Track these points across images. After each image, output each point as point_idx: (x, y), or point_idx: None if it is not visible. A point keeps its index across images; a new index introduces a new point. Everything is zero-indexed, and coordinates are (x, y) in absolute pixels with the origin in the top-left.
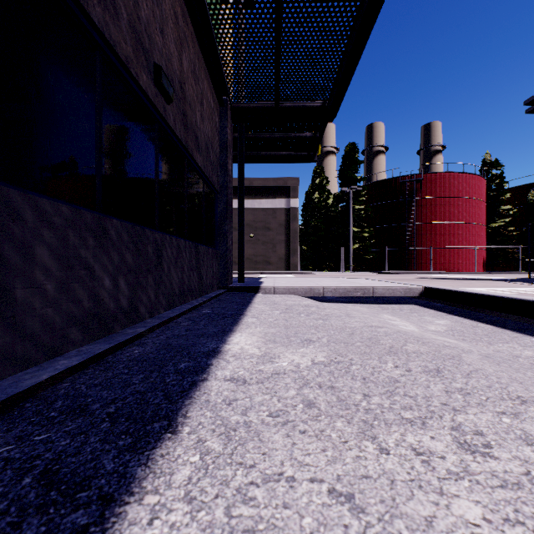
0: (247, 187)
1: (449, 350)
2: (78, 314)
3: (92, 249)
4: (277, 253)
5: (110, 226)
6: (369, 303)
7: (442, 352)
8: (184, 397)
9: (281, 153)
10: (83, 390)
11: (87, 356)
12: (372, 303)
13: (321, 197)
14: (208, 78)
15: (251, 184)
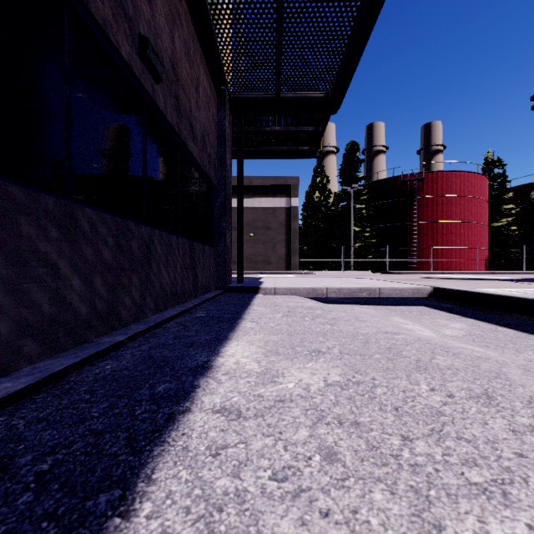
0: (247, 186)
1: (486, 364)
2: (34, 322)
3: (55, 242)
4: (277, 252)
5: (81, 215)
6: (374, 304)
7: (482, 368)
8: (154, 442)
9: (282, 148)
10: (18, 430)
11: (40, 376)
12: (378, 304)
13: (322, 196)
14: (204, 64)
15: (251, 183)
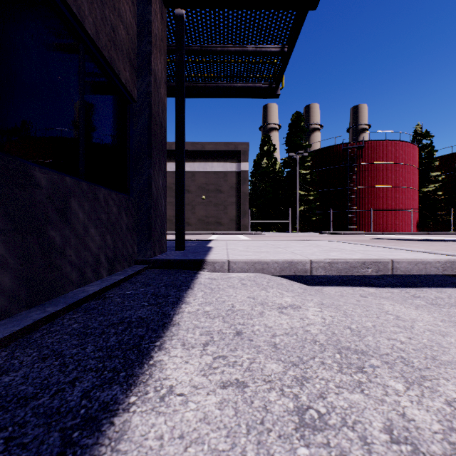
0: (199, 151)
1: None
2: None
3: None
4: (228, 214)
5: None
6: (379, 283)
7: None
8: None
9: (236, 84)
10: None
11: None
12: (384, 283)
13: (269, 162)
14: None
15: (203, 148)
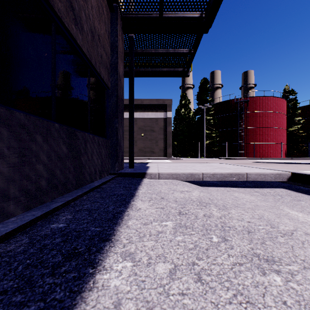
0: (139, 104)
1: None
2: None
3: None
4: (158, 146)
5: None
6: (241, 186)
7: None
8: None
9: (163, 69)
10: None
11: None
12: (244, 186)
13: (186, 111)
14: None
15: (142, 103)
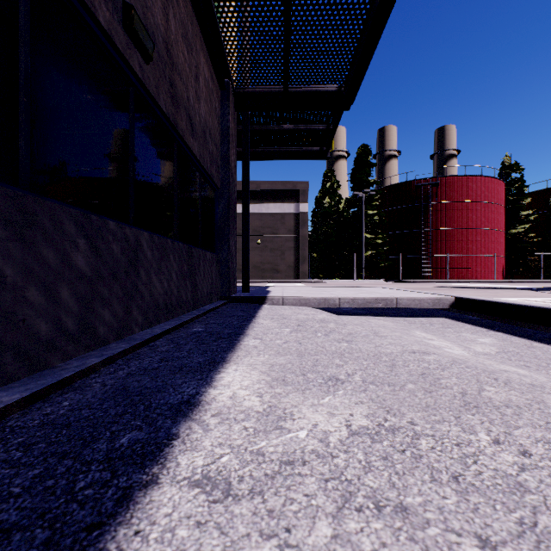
0: (254, 191)
1: (548, 397)
2: None
3: None
4: (286, 260)
5: (40, 210)
6: (391, 315)
7: (550, 404)
8: None
9: (290, 148)
10: None
11: None
12: (395, 315)
13: (332, 202)
14: (205, 52)
15: (258, 188)
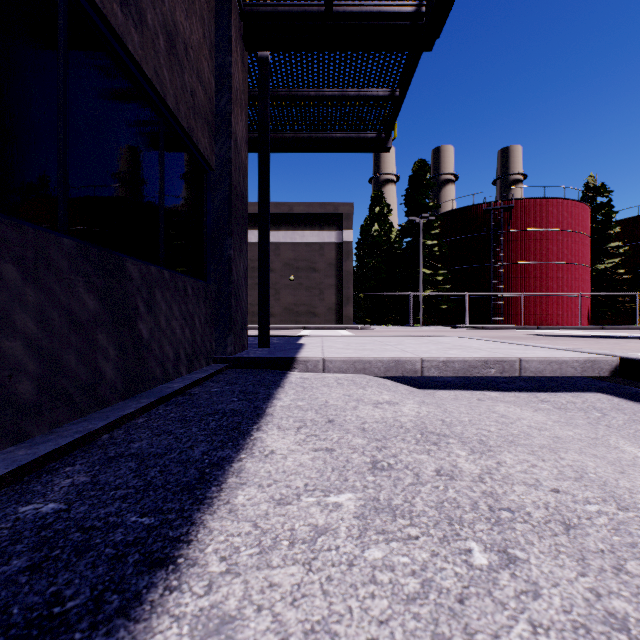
0: (286, 214)
1: None
2: None
3: None
4: (325, 301)
5: None
6: (506, 388)
7: None
8: None
9: (334, 134)
10: None
11: None
12: (513, 388)
13: (382, 229)
14: None
15: (291, 211)
